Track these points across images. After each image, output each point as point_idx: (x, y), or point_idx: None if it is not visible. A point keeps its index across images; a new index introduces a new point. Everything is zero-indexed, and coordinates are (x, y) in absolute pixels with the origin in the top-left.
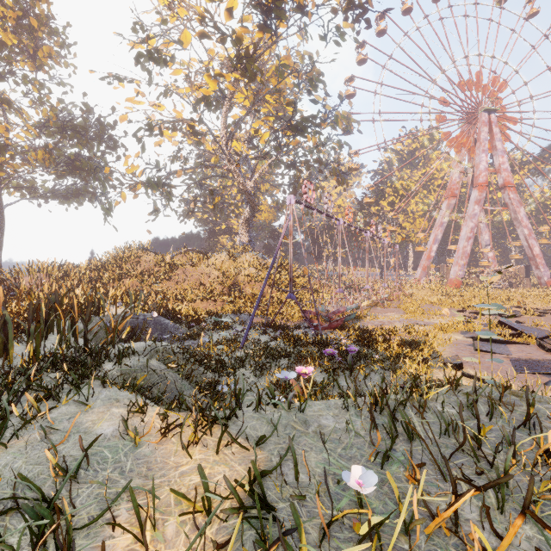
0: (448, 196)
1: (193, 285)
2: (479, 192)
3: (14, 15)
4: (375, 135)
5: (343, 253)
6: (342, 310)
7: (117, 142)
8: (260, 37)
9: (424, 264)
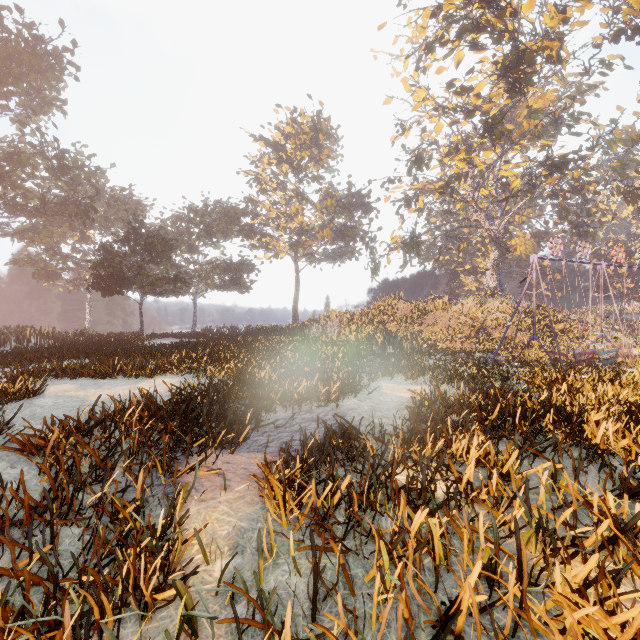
0: None
1: (442, 328)
2: None
3: (309, 137)
4: None
5: None
6: (589, 351)
7: (371, 207)
8: (508, 96)
9: None
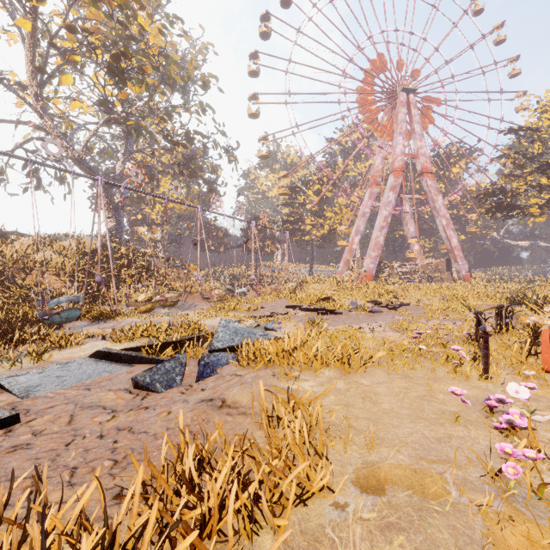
0: (370, 184)
1: None
2: (395, 178)
3: None
4: (288, 113)
5: (272, 247)
6: None
7: None
8: None
9: (346, 258)
